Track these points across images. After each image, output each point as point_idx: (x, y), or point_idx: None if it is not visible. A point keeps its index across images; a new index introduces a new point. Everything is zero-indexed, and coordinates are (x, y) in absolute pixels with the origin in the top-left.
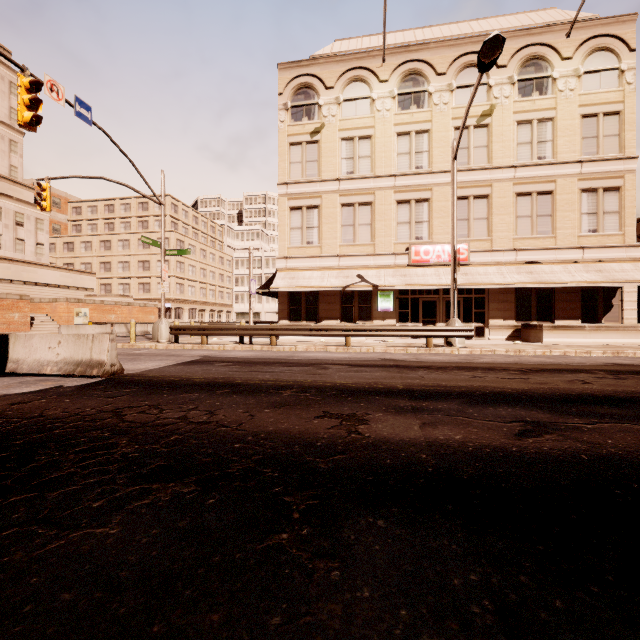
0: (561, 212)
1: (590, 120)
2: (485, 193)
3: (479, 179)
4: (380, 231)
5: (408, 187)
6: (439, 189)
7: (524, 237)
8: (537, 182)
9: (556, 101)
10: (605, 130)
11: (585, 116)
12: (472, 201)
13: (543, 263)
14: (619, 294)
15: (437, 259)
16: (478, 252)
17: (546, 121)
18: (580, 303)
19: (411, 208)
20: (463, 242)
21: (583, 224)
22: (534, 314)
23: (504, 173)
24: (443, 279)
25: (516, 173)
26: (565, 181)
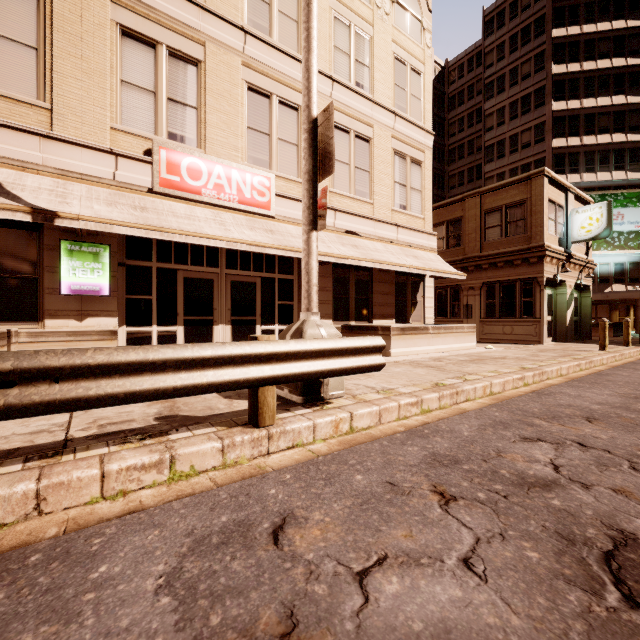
0: (378, 172)
1: (401, 66)
2: (295, 101)
3: (286, 72)
4: (70, 81)
5: (151, 9)
6: (220, 52)
7: (342, 193)
8: (356, 118)
9: (374, 16)
10: (412, 87)
11: (397, 58)
12: (276, 105)
13: (364, 236)
14: (422, 289)
15: (217, 192)
16: (286, 198)
17: (364, 36)
18: (394, 297)
19: (158, 62)
20: (263, 173)
21: (396, 196)
22: (353, 310)
23: (319, 82)
24: (234, 231)
25: (334, 90)
26: (381, 131)
